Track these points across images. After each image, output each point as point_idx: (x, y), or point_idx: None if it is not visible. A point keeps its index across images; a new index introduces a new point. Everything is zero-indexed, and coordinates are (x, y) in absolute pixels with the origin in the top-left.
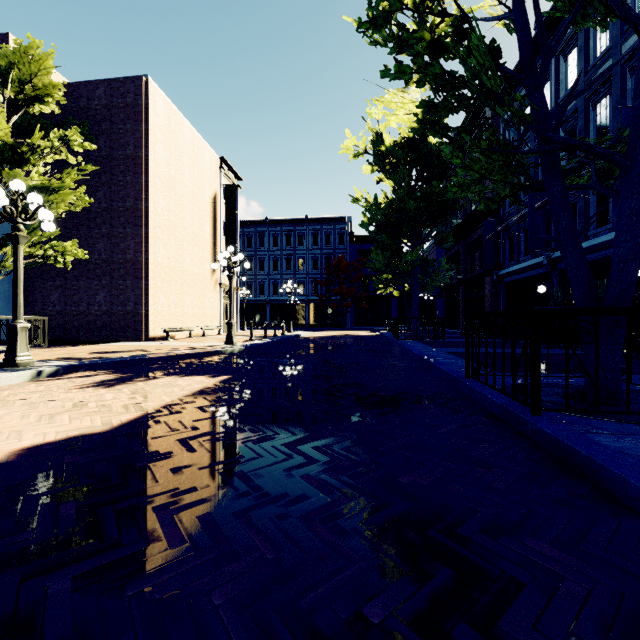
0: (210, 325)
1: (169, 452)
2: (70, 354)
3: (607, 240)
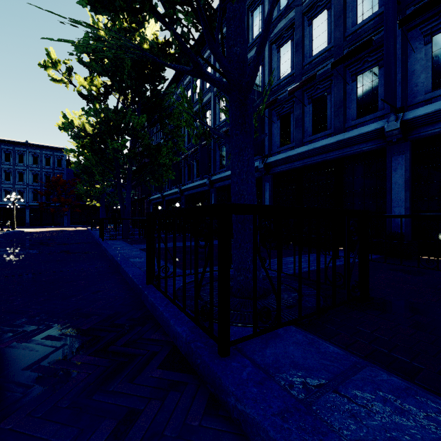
0: None
1: None
2: None
3: (173, 192)
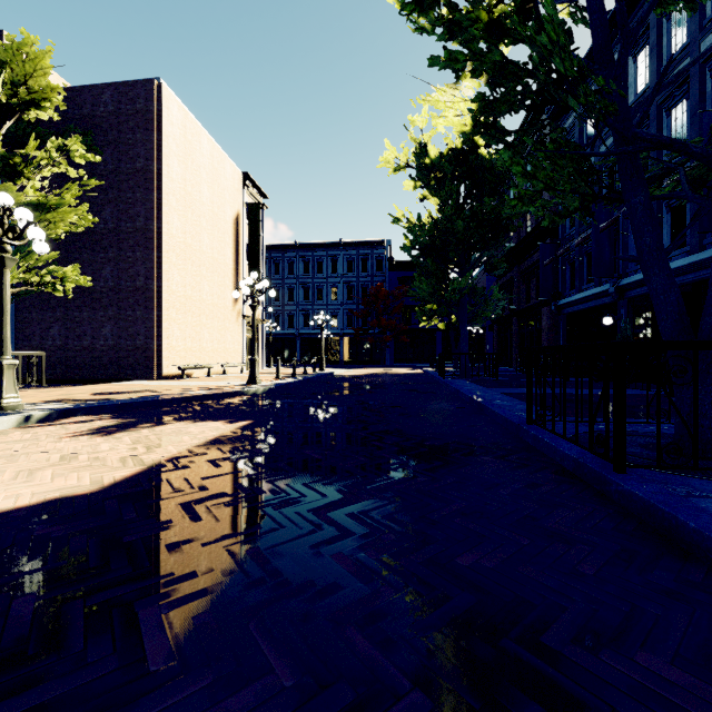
0: (232, 362)
1: (167, 521)
2: (68, 395)
3: (684, 265)
